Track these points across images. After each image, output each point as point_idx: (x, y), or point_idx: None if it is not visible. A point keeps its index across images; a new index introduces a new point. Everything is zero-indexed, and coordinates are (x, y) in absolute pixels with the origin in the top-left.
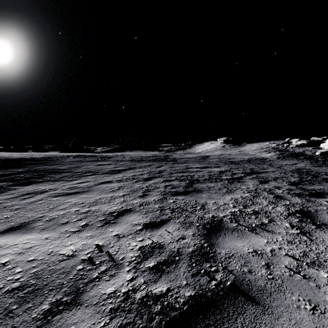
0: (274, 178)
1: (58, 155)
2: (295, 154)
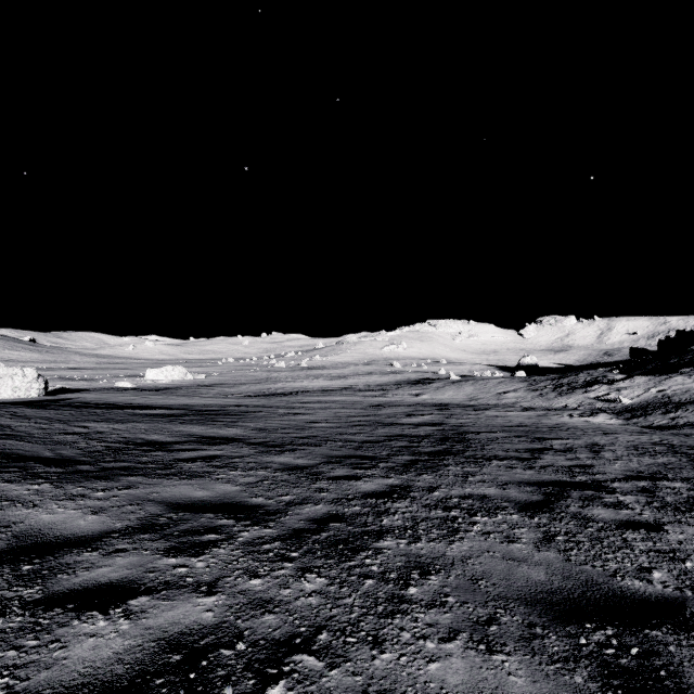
0: (540, 467)
1: None
2: None
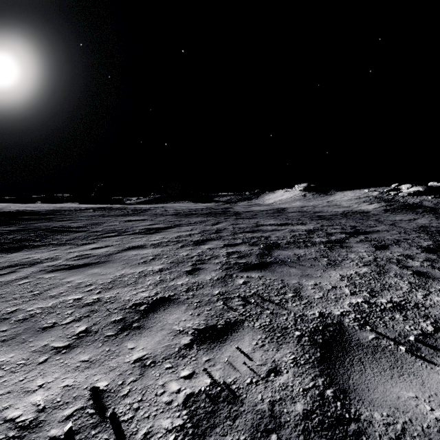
0: (395, 241)
1: (73, 207)
2: (409, 205)
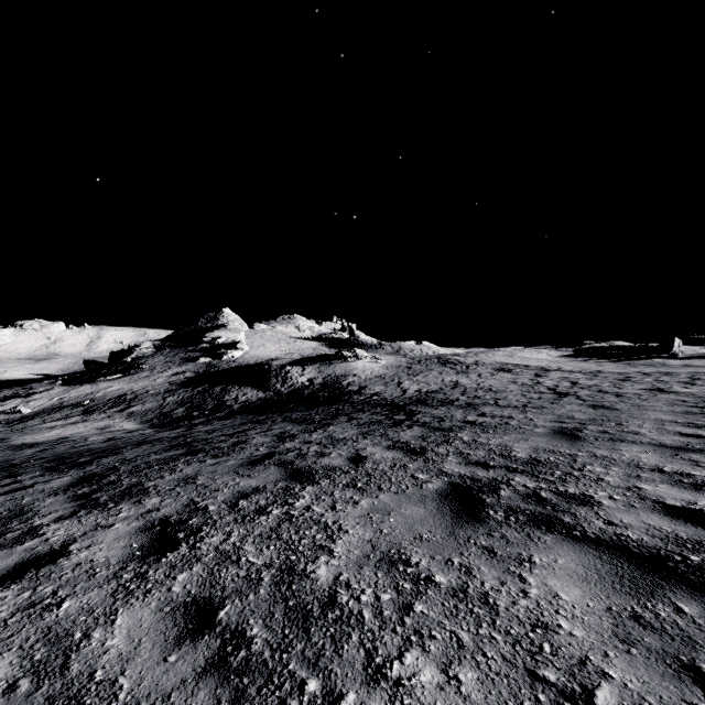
0: None
1: (414, 398)
2: None
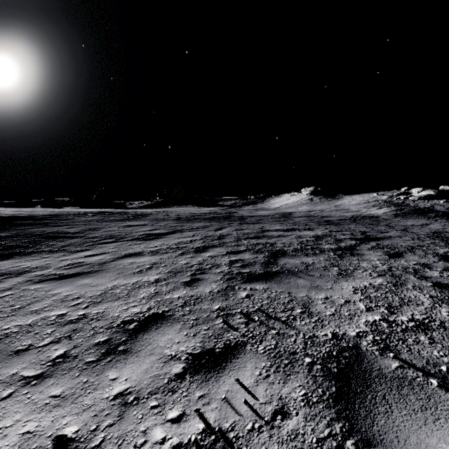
0: (409, 248)
1: (72, 212)
2: (421, 209)
